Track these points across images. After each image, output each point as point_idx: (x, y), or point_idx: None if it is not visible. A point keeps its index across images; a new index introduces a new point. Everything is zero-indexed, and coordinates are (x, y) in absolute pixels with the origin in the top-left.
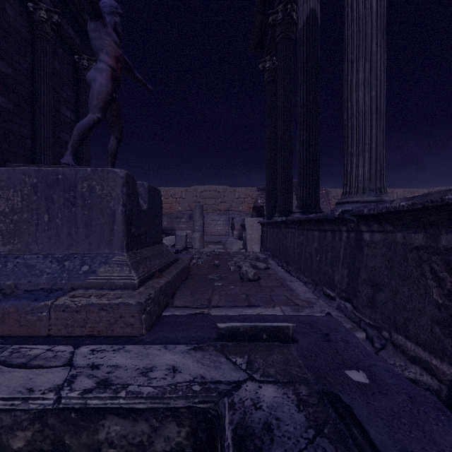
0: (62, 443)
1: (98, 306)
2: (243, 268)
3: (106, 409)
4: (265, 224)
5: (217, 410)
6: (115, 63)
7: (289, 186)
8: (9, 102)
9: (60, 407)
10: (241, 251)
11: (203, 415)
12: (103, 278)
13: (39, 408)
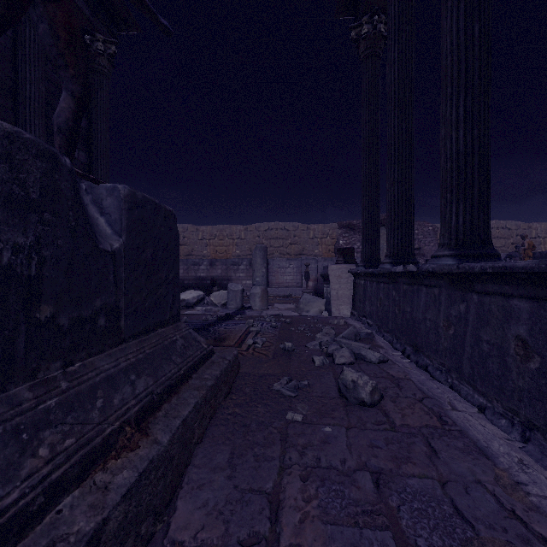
0: None
1: None
2: (346, 374)
3: None
4: (362, 275)
5: None
6: None
7: (409, 212)
8: None
9: None
10: (323, 316)
11: None
12: None
13: None
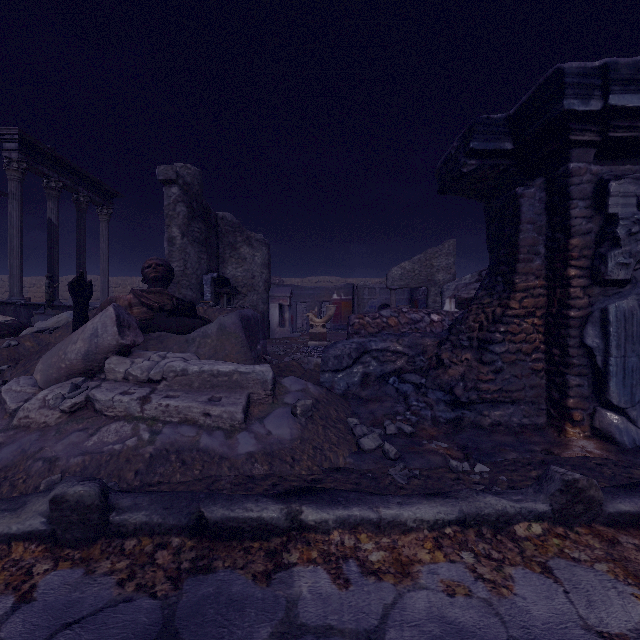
0: None
1: None
2: None
3: None
4: None
5: None
6: None
7: None
8: None
9: None
10: None
11: None
12: None
13: None
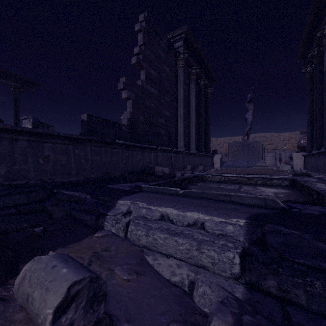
0: (266, 183)
1: (262, 168)
2: (295, 169)
3: (274, 178)
4: (306, 156)
5: (294, 179)
6: (253, 111)
7: (322, 135)
8: (195, 117)
9: (266, 177)
10: None
11: (291, 180)
12: (259, 165)
13: (263, 177)
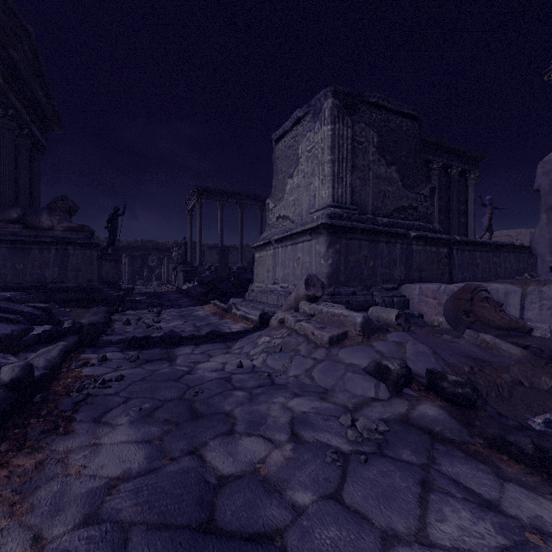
0: None
1: None
2: None
3: None
4: None
5: None
6: (490, 215)
7: None
8: (442, 216)
9: None
10: None
11: None
12: None
13: None
